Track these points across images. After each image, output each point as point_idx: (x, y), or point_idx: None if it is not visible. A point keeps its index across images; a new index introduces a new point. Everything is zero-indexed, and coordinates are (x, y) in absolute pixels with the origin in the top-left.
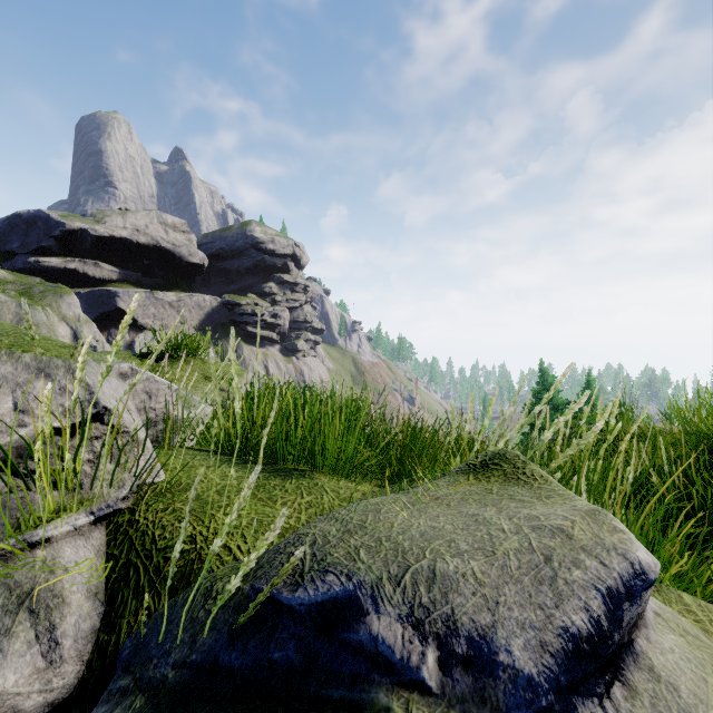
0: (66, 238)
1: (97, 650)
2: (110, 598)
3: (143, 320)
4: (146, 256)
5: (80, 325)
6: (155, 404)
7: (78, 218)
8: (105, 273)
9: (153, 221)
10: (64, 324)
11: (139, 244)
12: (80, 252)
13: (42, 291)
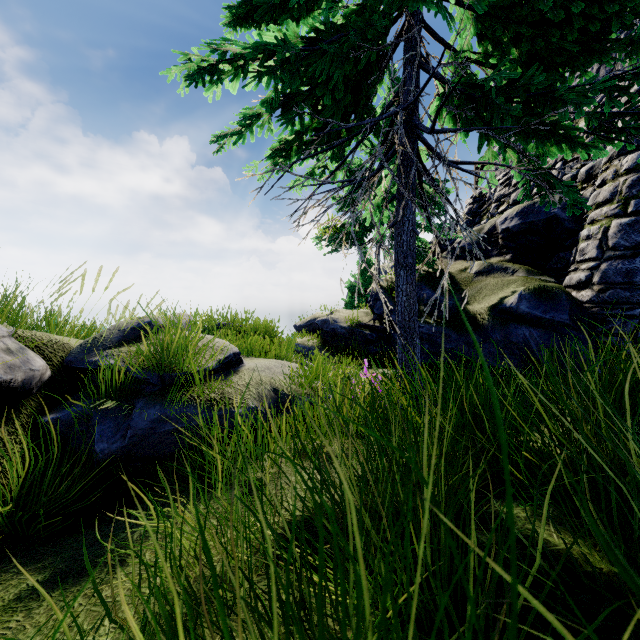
0: None
1: (50, 366)
2: (41, 355)
3: None
4: None
5: None
6: None
7: None
8: None
9: None
10: None
11: None
12: None
13: None
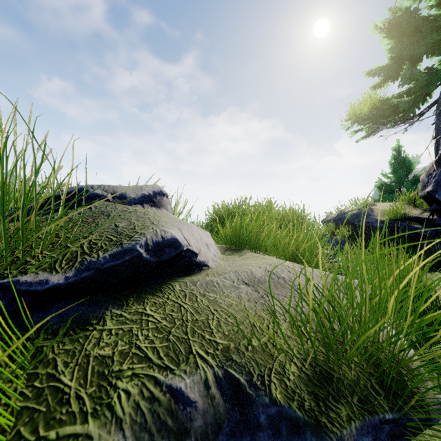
0: None
1: None
2: None
3: None
4: None
5: None
6: None
7: None
8: None
9: None
10: None
11: None
12: None
13: None
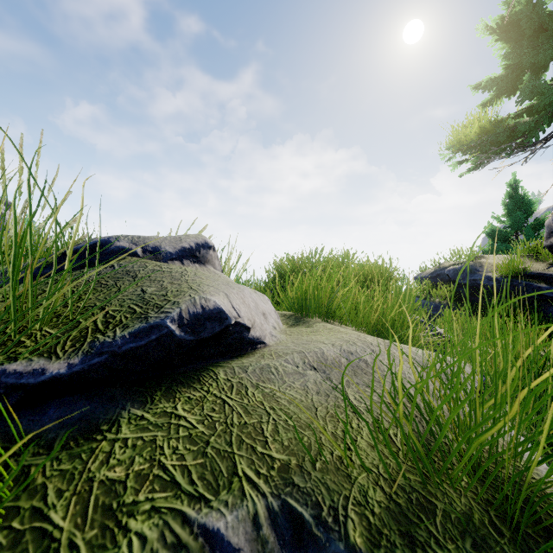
0: None
1: None
2: None
3: None
4: None
5: None
6: None
7: None
8: None
9: None
10: None
11: None
12: None
13: None
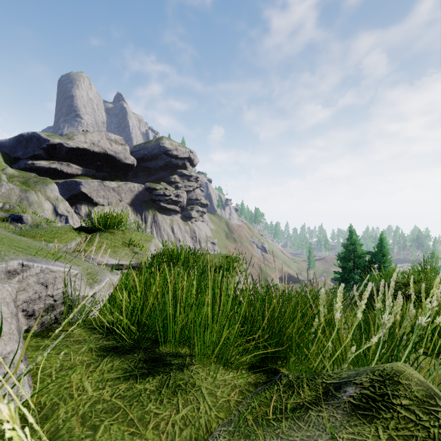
0: (50, 149)
1: None
2: None
3: (96, 199)
4: (98, 160)
5: (58, 203)
6: (52, 291)
7: (57, 137)
8: (73, 170)
9: (103, 138)
10: (48, 202)
11: (94, 152)
12: (59, 157)
13: (35, 181)
